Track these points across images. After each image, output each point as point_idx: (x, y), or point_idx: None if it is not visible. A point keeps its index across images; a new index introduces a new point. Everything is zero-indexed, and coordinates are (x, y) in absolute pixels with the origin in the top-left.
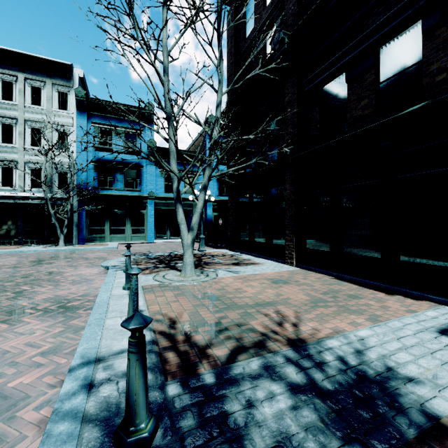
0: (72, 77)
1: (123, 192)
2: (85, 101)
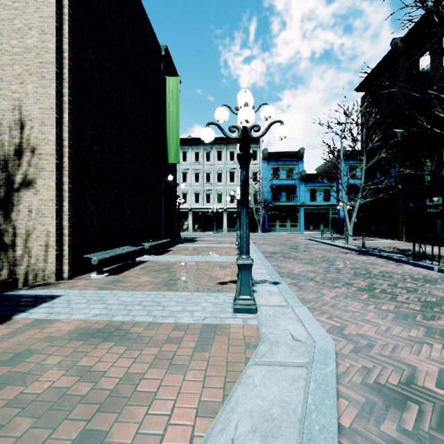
0: (259, 142)
1: (285, 202)
2: (267, 154)
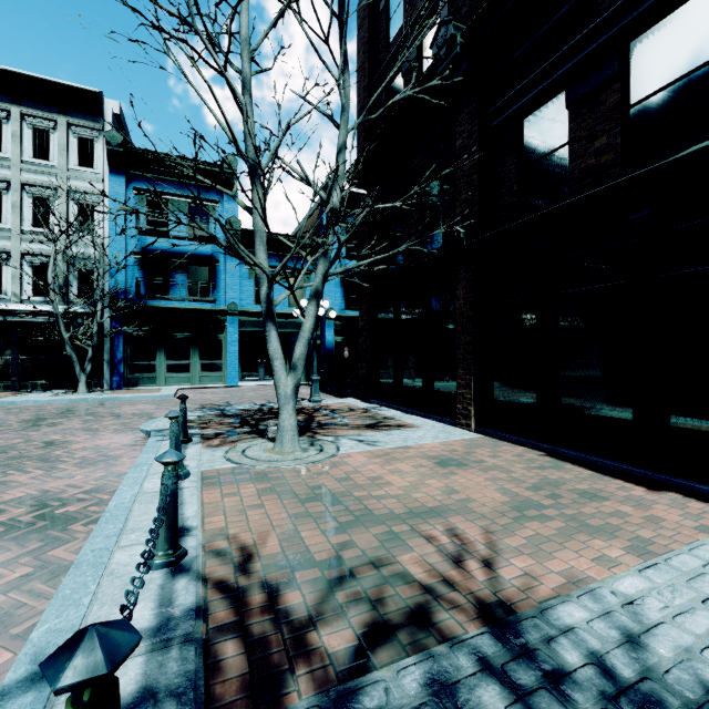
0: (101, 113)
1: (186, 303)
2: (123, 153)
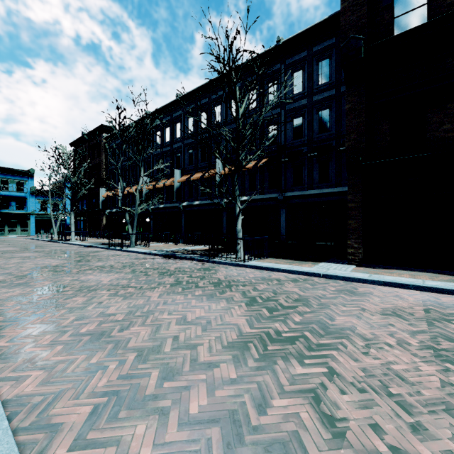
0: None
1: (15, 211)
2: None
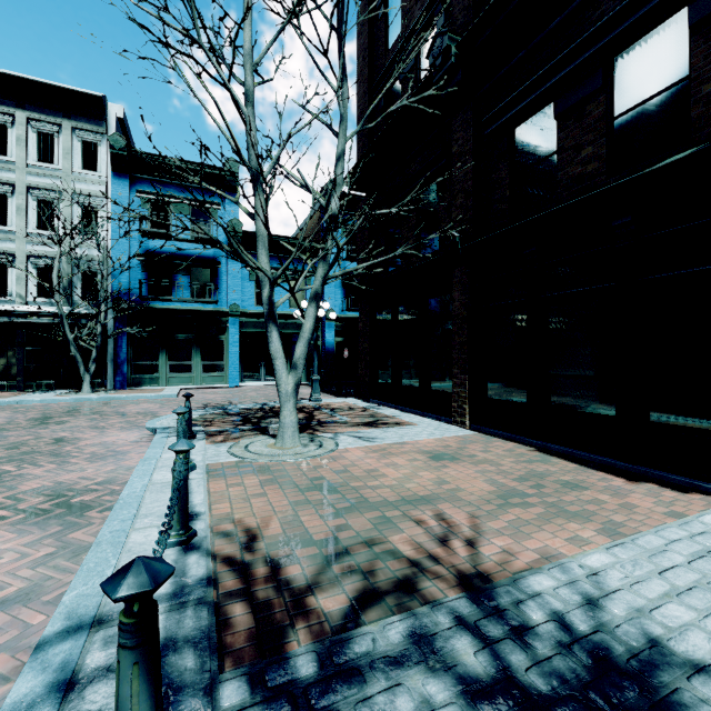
0: (105, 117)
1: (189, 304)
2: (126, 157)
